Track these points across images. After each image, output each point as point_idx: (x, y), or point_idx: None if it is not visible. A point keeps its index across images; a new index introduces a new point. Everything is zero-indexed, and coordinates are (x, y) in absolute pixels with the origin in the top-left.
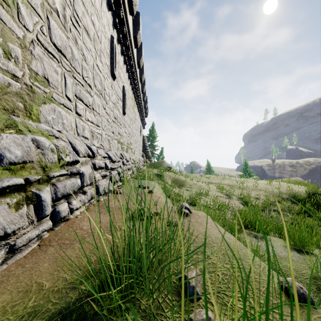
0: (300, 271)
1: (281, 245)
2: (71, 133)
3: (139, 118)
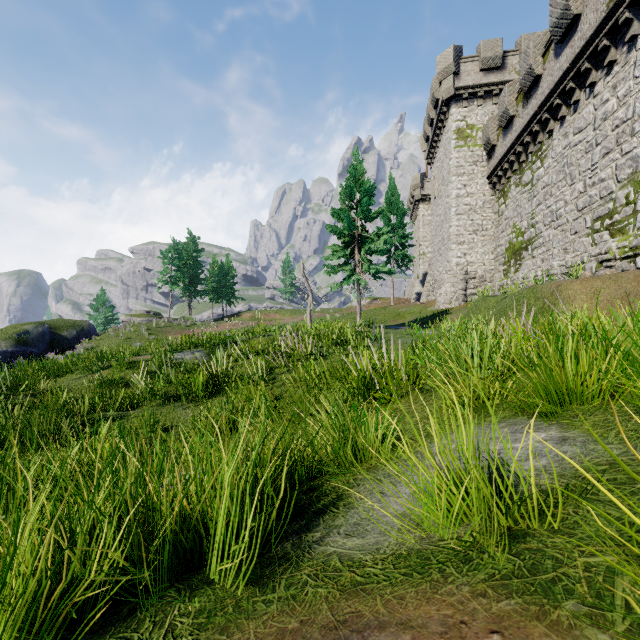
0: None
1: None
2: None
3: None
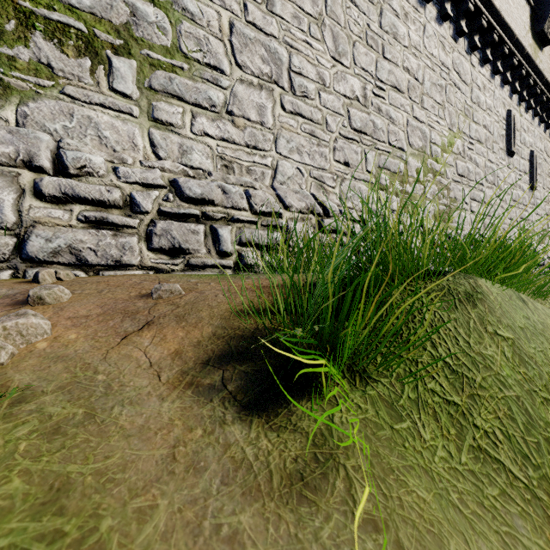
0: None
1: None
2: (467, 226)
3: None
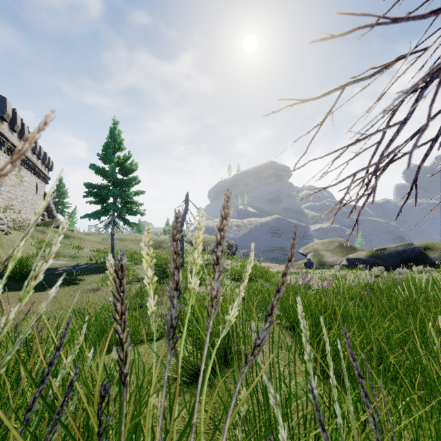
0: (60, 252)
1: (72, 251)
2: None
3: (34, 176)
